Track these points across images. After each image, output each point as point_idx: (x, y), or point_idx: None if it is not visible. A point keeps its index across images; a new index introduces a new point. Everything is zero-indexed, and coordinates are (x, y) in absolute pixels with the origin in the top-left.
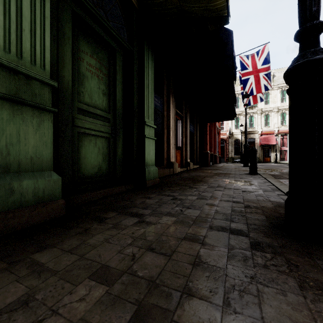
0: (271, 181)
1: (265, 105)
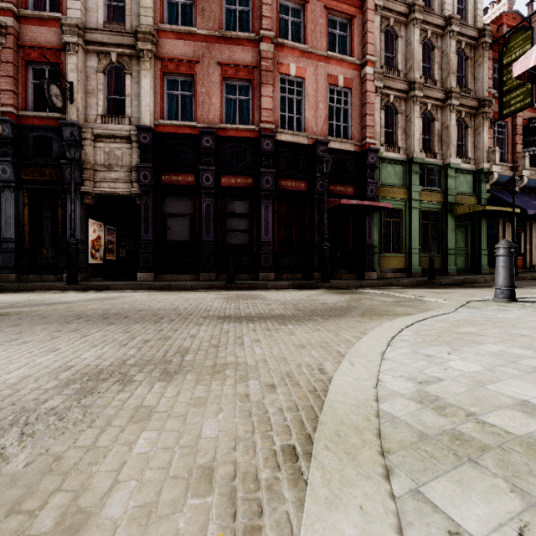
0: None
1: None
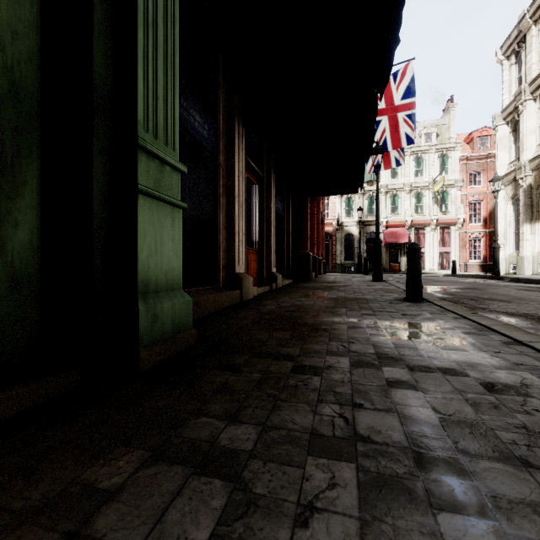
0: (493, 326)
1: (392, 179)
